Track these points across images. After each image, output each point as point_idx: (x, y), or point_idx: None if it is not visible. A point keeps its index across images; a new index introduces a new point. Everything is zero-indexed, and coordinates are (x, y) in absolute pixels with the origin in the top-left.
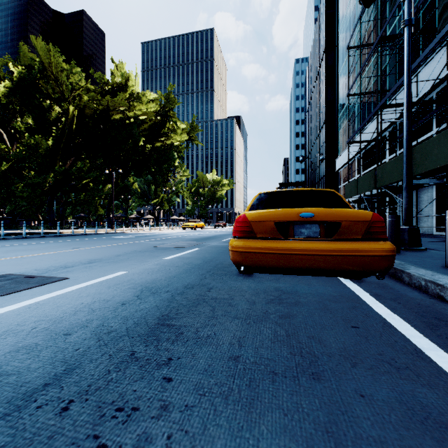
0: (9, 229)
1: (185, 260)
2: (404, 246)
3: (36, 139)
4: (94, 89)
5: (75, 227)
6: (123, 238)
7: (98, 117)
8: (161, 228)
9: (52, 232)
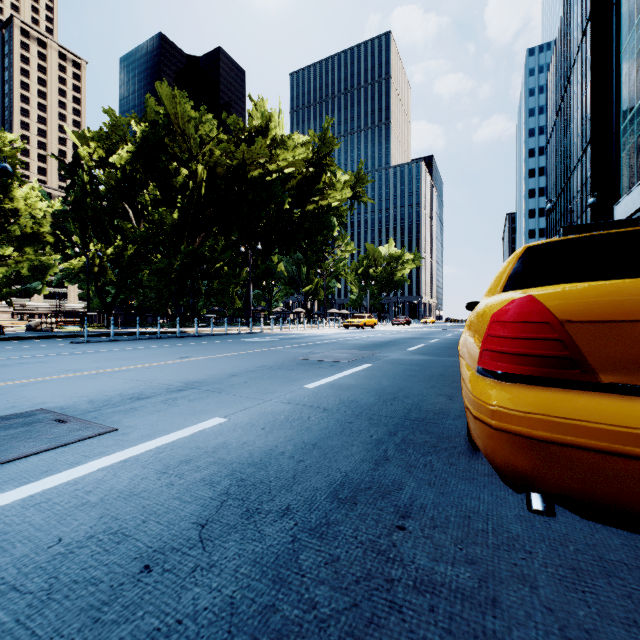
0: (134, 326)
1: (343, 392)
2: None
3: (160, 213)
4: (228, 139)
5: (204, 324)
6: (257, 341)
7: (232, 177)
8: (314, 326)
9: (175, 332)
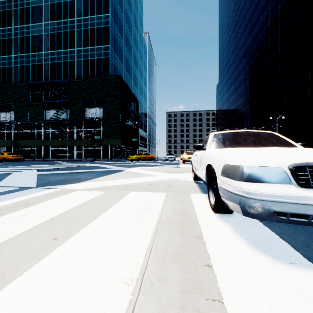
0: None
1: None
2: None
3: None
4: None
5: None
6: None
7: None
8: None
9: None
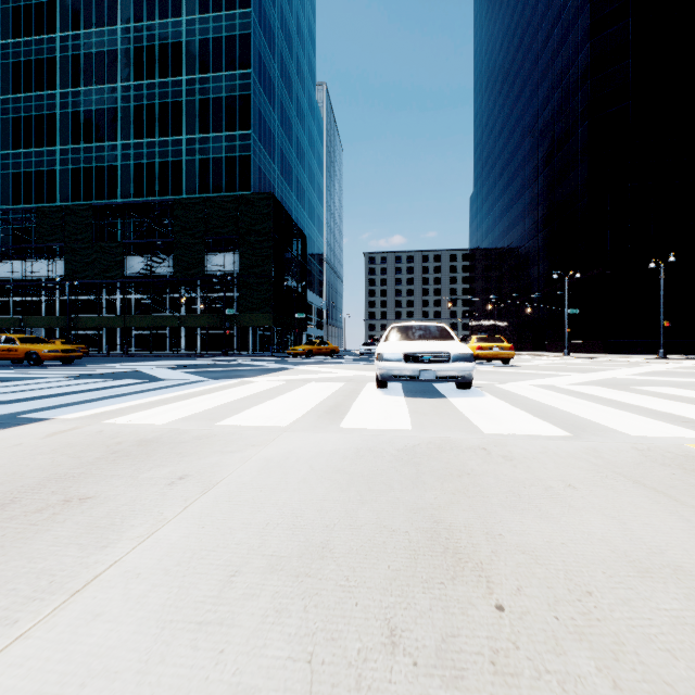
0: None
1: None
2: None
3: None
4: None
5: None
6: None
7: None
8: None
9: None
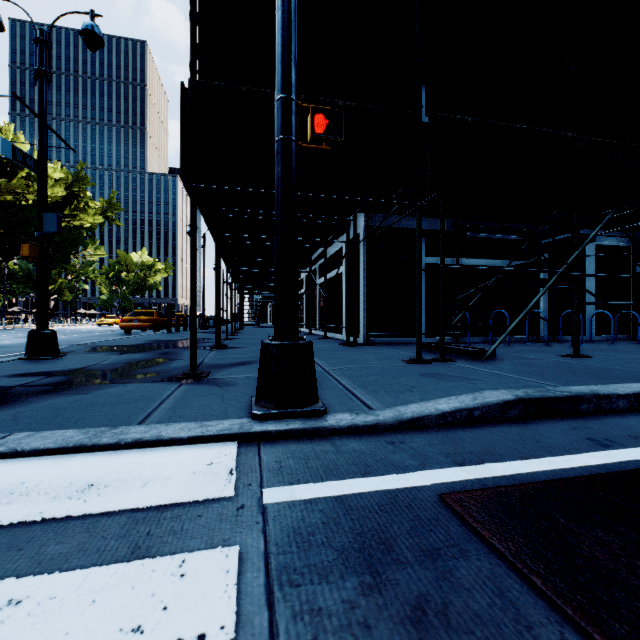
0: None
1: (107, 333)
2: (201, 328)
3: None
4: None
5: None
6: None
7: None
8: (66, 325)
9: None
